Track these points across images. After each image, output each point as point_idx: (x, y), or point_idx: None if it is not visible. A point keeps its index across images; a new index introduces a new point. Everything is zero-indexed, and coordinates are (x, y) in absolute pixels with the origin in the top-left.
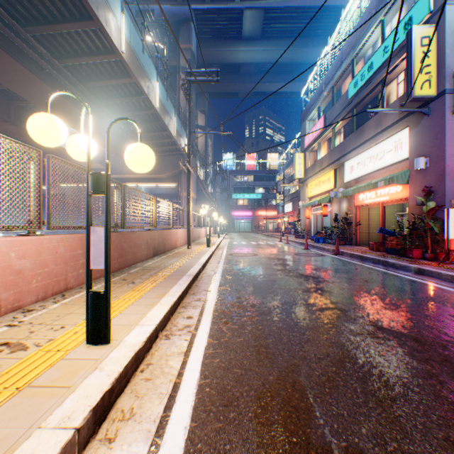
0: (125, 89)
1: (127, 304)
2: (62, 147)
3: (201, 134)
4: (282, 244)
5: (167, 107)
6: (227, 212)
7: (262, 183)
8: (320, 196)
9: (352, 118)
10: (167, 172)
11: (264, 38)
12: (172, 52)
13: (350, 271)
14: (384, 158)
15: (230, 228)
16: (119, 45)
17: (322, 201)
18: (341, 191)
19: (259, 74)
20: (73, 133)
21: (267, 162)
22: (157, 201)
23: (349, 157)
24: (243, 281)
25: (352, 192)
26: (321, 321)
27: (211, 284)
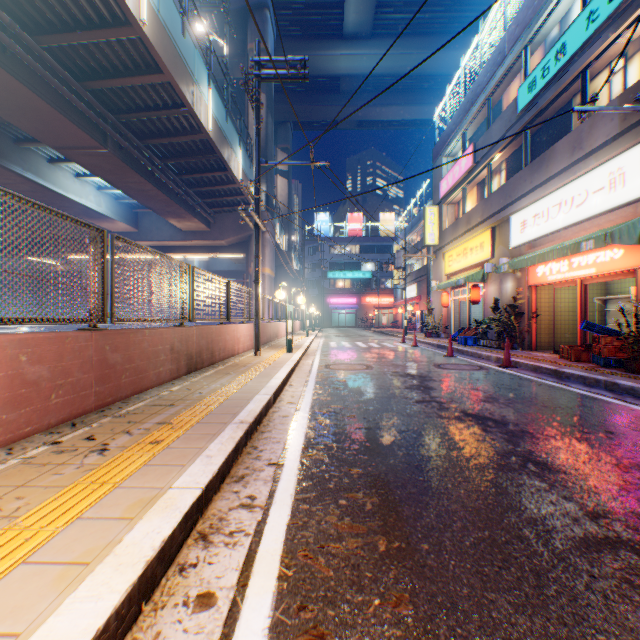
0: (154, 96)
1: (4, 564)
2: (64, 195)
3: (283, 183)
4: (408, 347)
5: (226, 132)
6: (320, 298)
7: (372, 256)
8: (465, 271)
9: (524, 142)
10: (230, 236)
11: (377, 36)
12: (238, 57)
13: (556, 404)
14: (588, 203)
15: (325, 321)
16: (136, 10)
17: (471, 279)
18: (506, 262)
19: (369, 92)
20: (81, 175)
21: (379, 226)
22: (194, 274)
23: (519, 206)
24: (355, 432)
25: (529, 262)
26: (628, 626)
27: (285, 444)
